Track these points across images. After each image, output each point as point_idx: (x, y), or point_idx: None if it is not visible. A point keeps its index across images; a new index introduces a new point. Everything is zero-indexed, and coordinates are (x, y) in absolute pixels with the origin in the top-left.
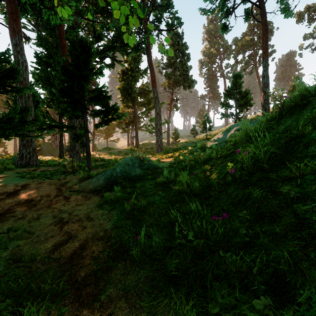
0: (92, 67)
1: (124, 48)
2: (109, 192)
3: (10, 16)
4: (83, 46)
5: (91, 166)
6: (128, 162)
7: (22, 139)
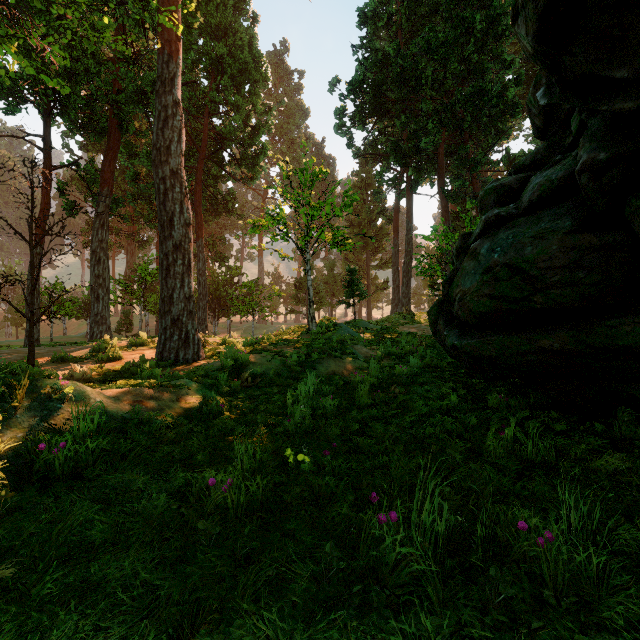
0: None
1: None
2: None
3: (443, 210)
4: None
5: None
6: None
7: None
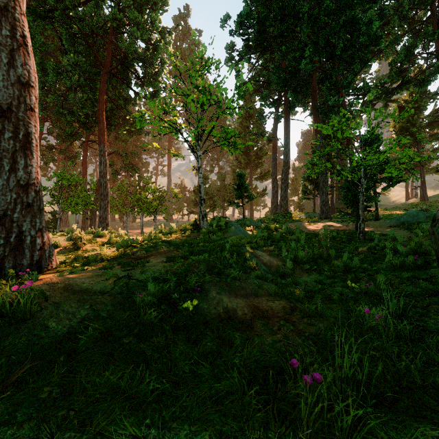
0: (381, 151)
1: (402, 88)
2: (400, 227)
3: (316, 126)
4: (373, 138)
5: (379, 217)
6: (412, 212)
7: (323, 201)
